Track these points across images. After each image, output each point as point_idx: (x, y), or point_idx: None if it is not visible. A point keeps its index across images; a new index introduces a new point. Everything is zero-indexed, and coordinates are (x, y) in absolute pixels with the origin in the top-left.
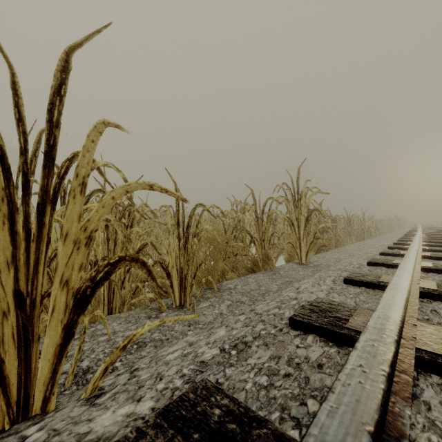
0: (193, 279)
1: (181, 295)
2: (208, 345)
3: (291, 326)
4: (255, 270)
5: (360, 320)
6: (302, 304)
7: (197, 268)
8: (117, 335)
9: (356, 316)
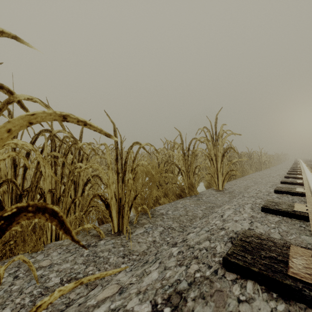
0: (129, 210)
1: (119, 222)
2: (137, 297)
3: (225, 267)
4: (182, 196)
5: (299, 264)
6: (230, 236)
7: (134, 198)
8: (52, 270)
9: (293, 257)
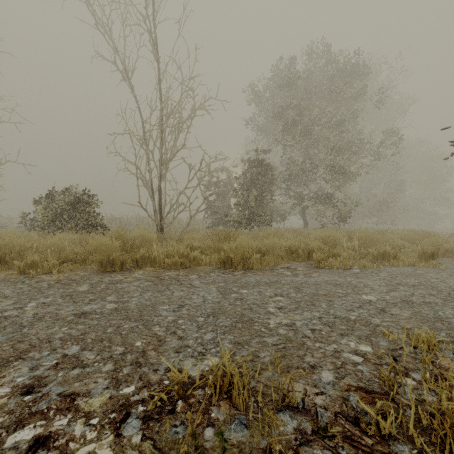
0: None
1: None
2: None
3: None
4: None
5: None
6: None
7: None
8: None
9: None
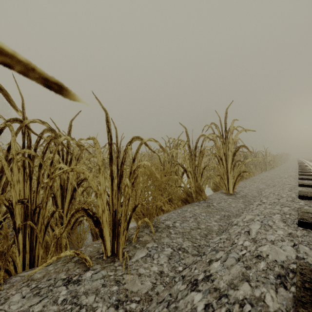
0: (126, 230)
1: (113, 242)
2: None
3: None
4: (189, 201)
5: None
6: (276, 274)
7: (133, 208)
8: None
9: None
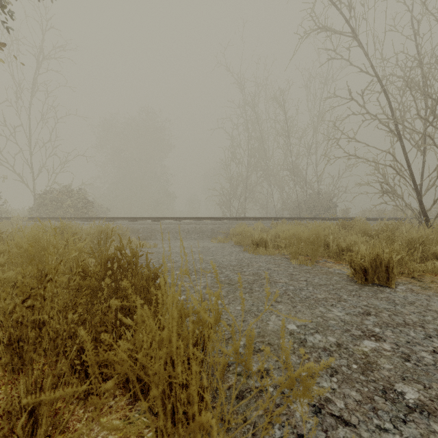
0: None
1: None
2: None
3: None
4: None
5: None
6: None
7: None
8: None
9: None
